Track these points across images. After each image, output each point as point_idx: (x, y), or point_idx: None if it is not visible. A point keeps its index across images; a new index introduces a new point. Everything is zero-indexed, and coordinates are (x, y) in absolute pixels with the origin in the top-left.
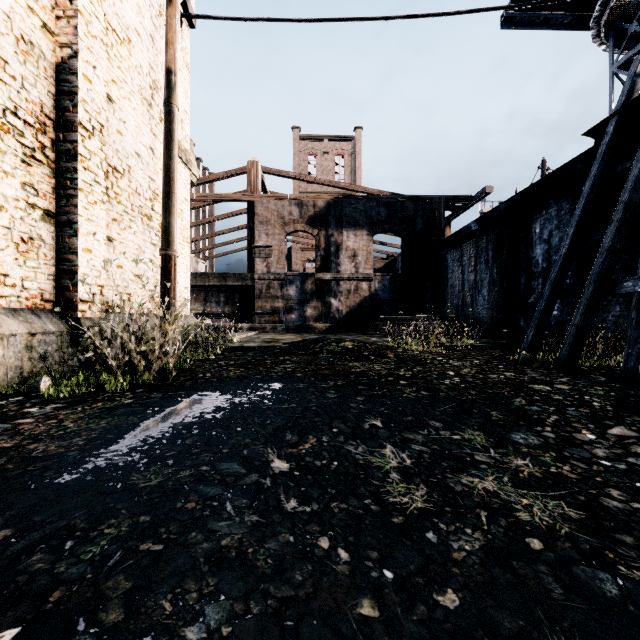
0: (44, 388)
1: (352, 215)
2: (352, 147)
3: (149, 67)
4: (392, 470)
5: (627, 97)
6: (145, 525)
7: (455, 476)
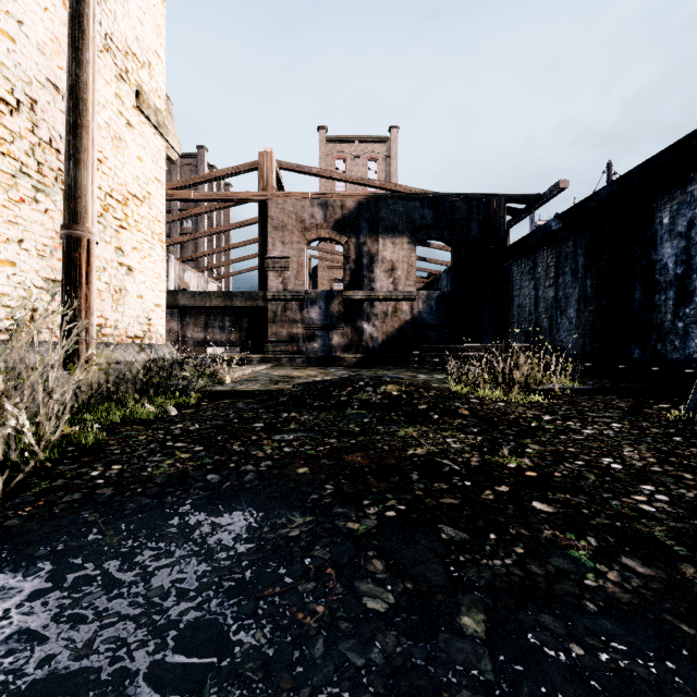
0: None
1: (389, 218)
2: (387, 150)
3: None
4: None
5: None
6: None
7: None
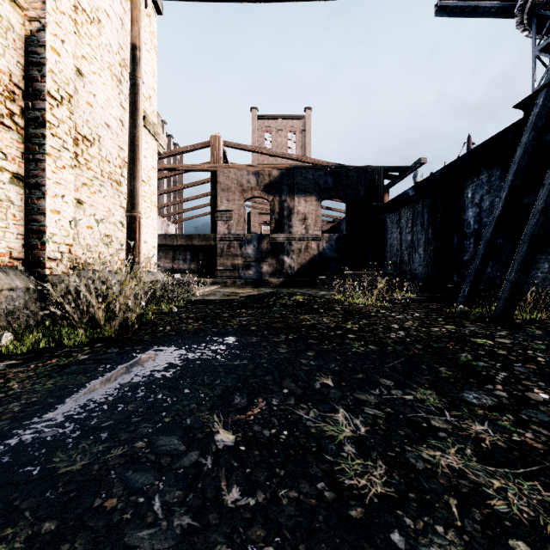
0: (5, 343)
1: (303, 183)
2: (303, 125)
3: (118, 46)
4: (346, 441)
5: None
6: (46, 538)
7: (414, 448)
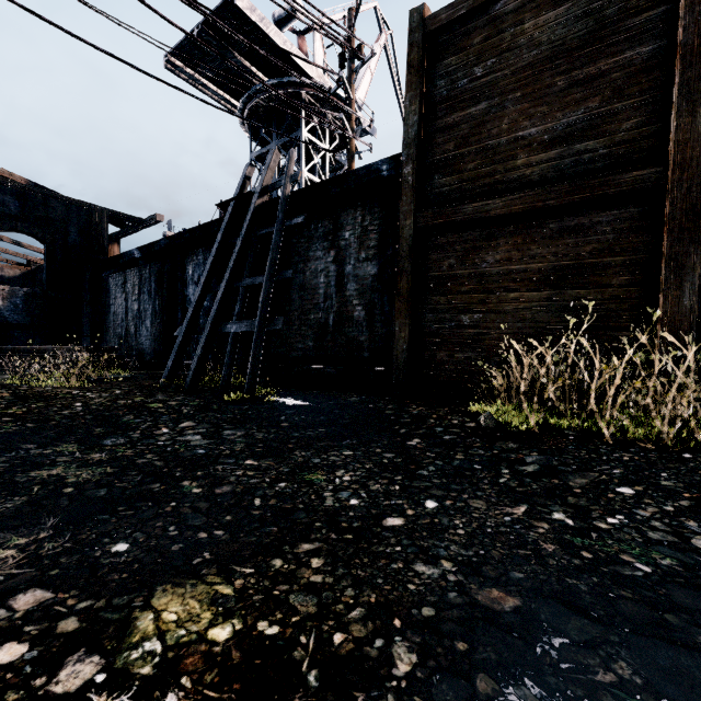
0: None
1: None
2: None
3: None
4: None
5: (241, 190)
6: None
7: (25, 474)
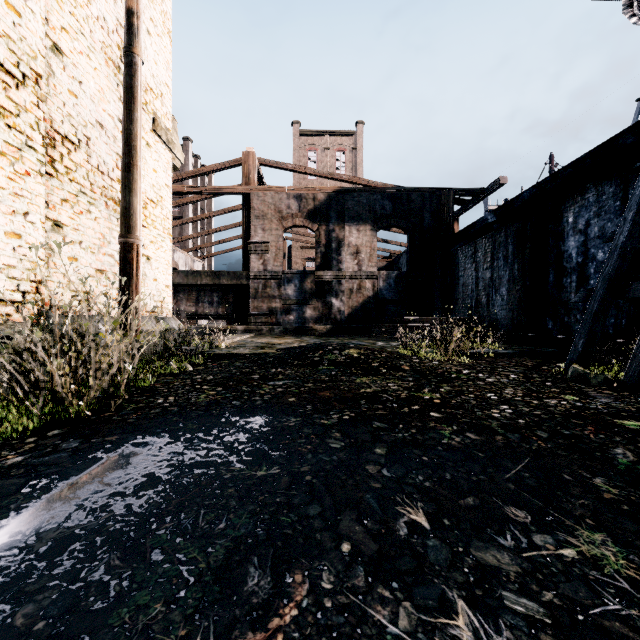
0: None
1: (355, 209)
2: (353, 142)
3: (117, 23)
4: None
5: None
6: None
7: None
